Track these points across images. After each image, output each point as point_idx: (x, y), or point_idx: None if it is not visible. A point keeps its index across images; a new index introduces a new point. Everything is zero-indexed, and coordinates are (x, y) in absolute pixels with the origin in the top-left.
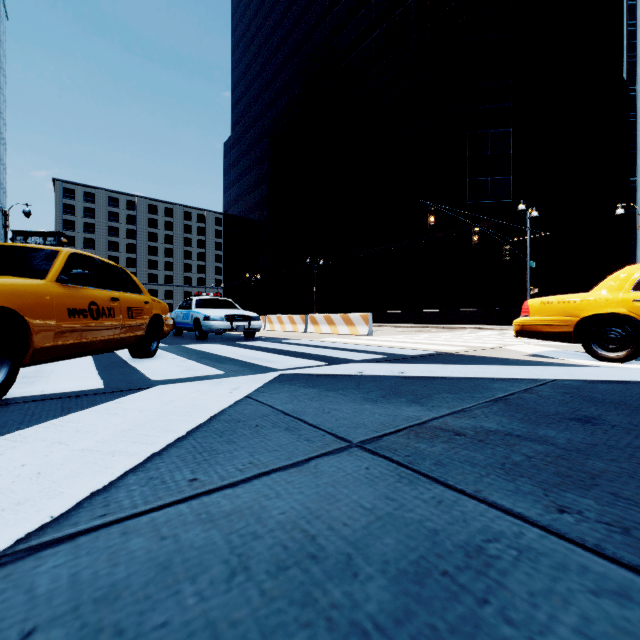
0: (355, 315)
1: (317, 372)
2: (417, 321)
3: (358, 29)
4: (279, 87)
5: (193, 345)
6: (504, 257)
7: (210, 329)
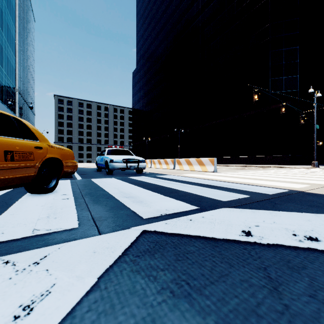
0: (205, 159)
1: (189, 231)
2: (238, 162)
3: (203, 2)
4: (160, 40)
5: (98, 179)
6: (300, 122)
7: (113, 168)
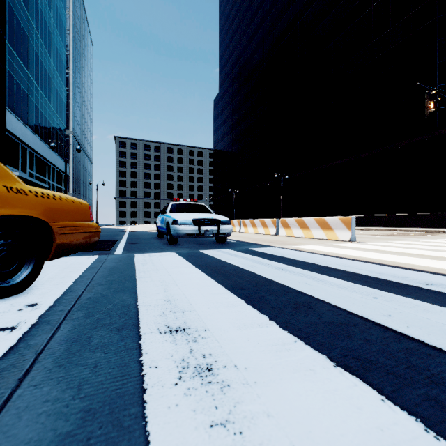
0: (333, 218)
1: None
2: (377, 224)
3: None
4: (253, 48)
5: (146, 255)
6: None
7: (177, 234)
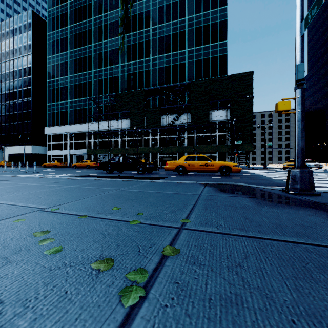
0: None
1: None
2: None
3: None
4: None
5: None
6: None
7: (310, 167)
